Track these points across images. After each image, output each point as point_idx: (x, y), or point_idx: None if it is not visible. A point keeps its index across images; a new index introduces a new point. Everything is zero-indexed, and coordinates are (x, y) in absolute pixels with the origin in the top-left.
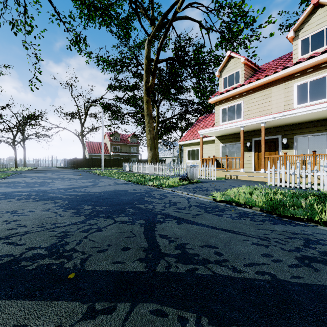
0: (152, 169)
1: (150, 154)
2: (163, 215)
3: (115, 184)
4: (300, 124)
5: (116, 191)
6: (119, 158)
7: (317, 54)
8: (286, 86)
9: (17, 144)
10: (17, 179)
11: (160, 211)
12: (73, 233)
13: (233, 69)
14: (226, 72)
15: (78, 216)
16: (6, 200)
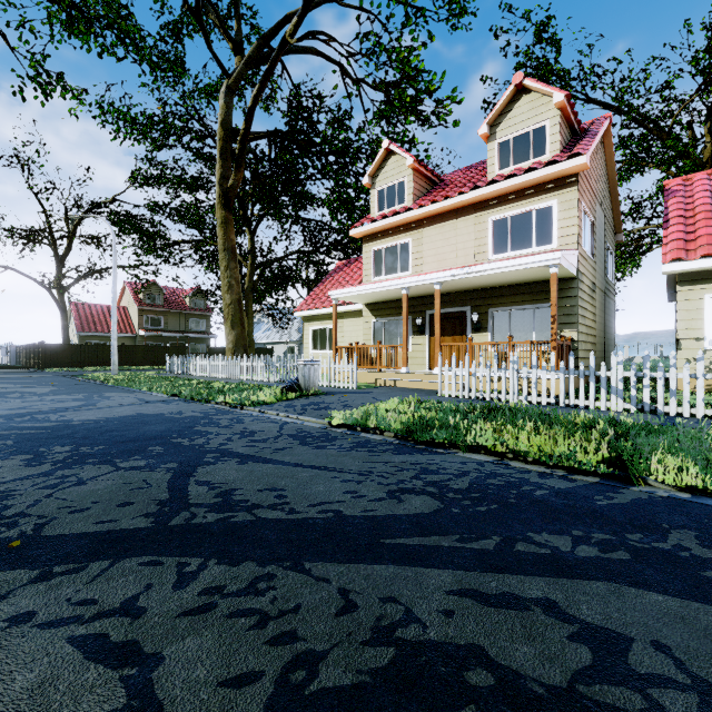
0: (234, 370)
1: (232, 336)
2: (219, 454)
3: (138, 403)
4: (498, 290)
5: (136, 417)
6: (162, 343)
7: (520, 171)
8: (478, 219)
9: None
10: None
11: (217, 448)
12: (22, 492)
13: (394, 175)
14: (382, 179)
15: (37, 465)
16: None
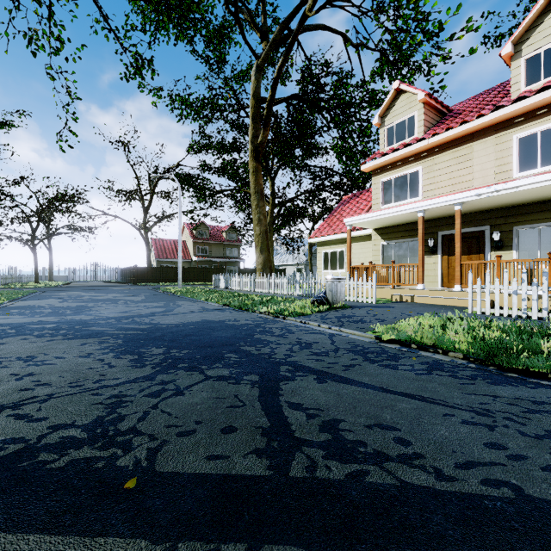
0: (264, 286)
1: (261, 259)
2: (291, 367)
3: (202, 311)
4: (524, 207)
5: (204, 323)
6: (208, 266)
7: None
8: (499, 139)
9: (38, 243)
10: (38, 302)
11: (285, 359)
12: (132, 399)
13: (404, 112)
14: (391, 117)
15: (141, 367)
16: (17, 337)
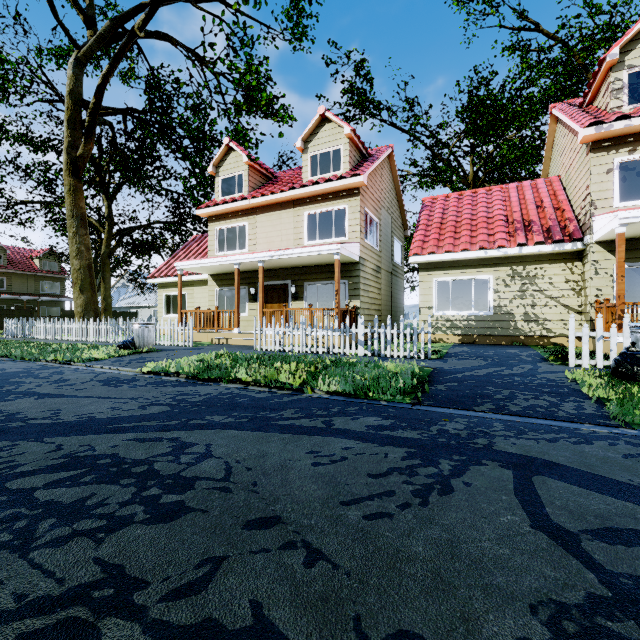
0: (80, 333)
1: (82, 300)
2: (23, 394)
3: None
4: (310, 268)
5: None
6: (4, 306)
7: (323, 180)
8: (296, 212)
9: None
10: None
11: (23, 391)
12: None
13: (234, 168)
14: (224, 170)
15: None
16: None
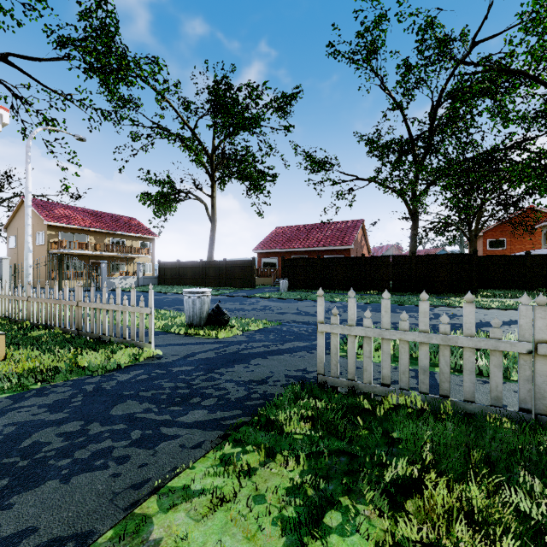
0: None
1: None
2: None
3: None
4: None
5: None
6: None
7: None
8: None
9: None
10: None
11: None
12: None
13: None
14: None
15: None
16: None
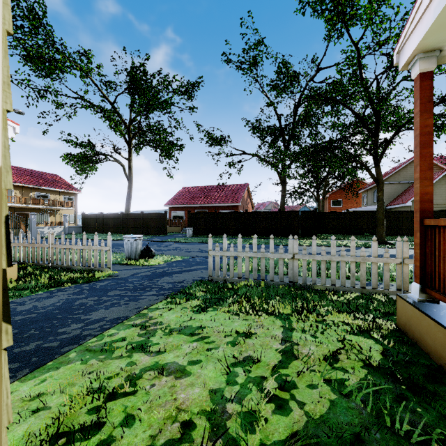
0: None
1: None
2: None
3: None
4: None
5: None
6: None
7: None
8: None
9: None
10: None
11: None
12: None
13: None
14: None
15: None
16: None
